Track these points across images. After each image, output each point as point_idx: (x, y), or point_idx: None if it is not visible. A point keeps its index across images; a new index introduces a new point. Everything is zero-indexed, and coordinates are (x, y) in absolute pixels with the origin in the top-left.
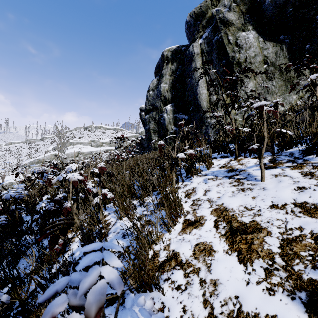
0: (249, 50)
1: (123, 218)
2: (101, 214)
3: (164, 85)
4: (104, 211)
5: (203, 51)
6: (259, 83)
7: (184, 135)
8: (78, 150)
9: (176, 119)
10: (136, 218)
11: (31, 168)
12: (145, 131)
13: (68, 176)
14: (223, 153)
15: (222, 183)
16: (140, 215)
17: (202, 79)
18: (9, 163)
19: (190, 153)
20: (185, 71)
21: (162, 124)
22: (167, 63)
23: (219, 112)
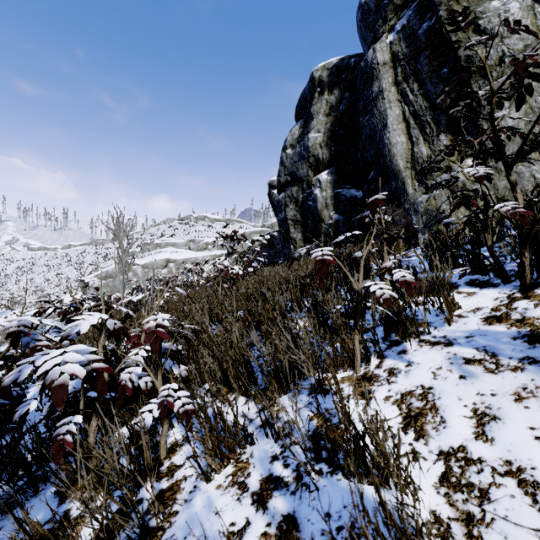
0: (509, 39)
1: (215, 474)
2: (162, 444)
3: (315, 134)
4: (175, 427)
5: (397, 56)
6: (535, 108)
7: (381, 232)
8: (167, 257)
9: (338, 199)
10: (251, 489)
11: (14, 314)
12: (278, 223)
13: (46, 363)
14: (472, 274)
15: (535, 390)
16: (263, 480)
17: (396, 114)
18: (65, 277)
19: (403, 280)
20: (356, 103)
21: (310, 209)
22: (321, 92)
23: (436, 178)
